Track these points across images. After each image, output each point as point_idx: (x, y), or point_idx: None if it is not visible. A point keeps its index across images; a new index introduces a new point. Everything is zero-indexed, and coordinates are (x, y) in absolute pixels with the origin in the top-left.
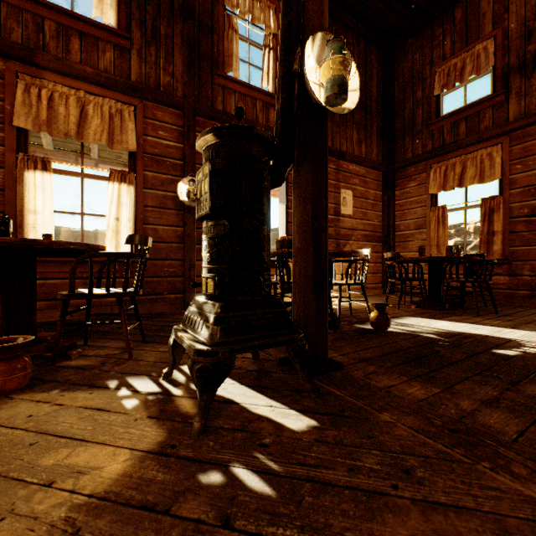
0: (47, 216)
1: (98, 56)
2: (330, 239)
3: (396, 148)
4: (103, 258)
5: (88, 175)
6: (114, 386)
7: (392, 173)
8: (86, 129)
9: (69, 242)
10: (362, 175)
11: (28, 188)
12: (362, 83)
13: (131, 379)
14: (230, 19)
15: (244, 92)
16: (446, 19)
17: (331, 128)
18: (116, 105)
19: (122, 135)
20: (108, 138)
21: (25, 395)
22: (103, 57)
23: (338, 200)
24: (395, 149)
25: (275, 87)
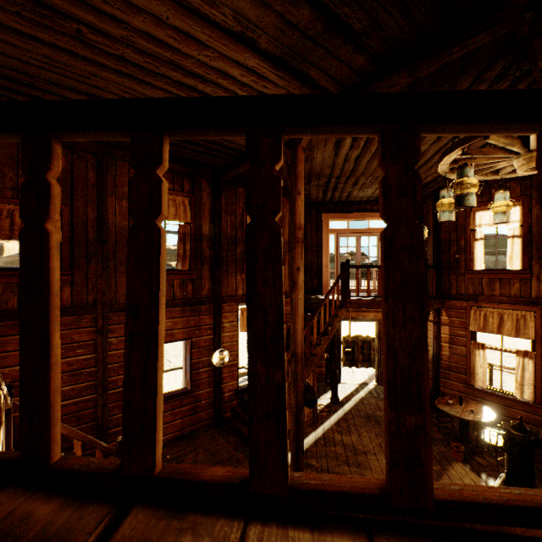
0: (483, 370)
1: (509, 288)
2: None
3: None
4: (512, 398)
5: (504, 350)
6: (483, 478)
7: None
8: (502, 328)
9: (475, 421)
10: None
11: (475, 356)
12: None
13: (489, 480)
14: None
15: None
16: None
17: None
18: (521, 312)
19: (525, 329)
20: (515, 333)
21: (461, 464)
22: (512, 287)
23: None
24: None
25: None
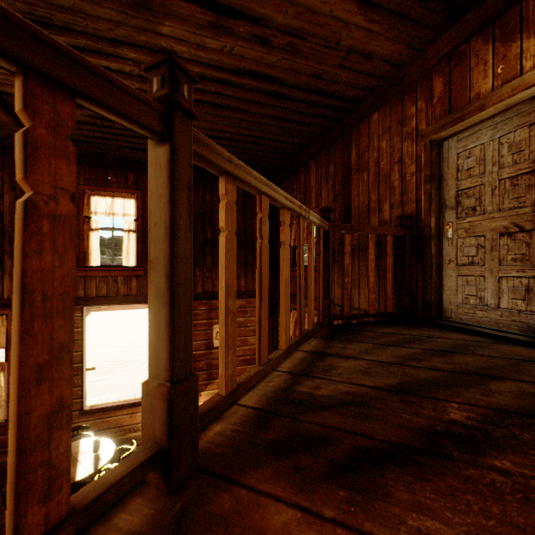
0: None
1: None
2: (200, 371)
3: (278, 277)
4: None
5: None
6: None
7: (275, 300)
8: None
9: None
10: (241, 306)
11: None
12: (241, 224)
13: None
14: (90, 223)
15: (104, 275)
16: (297, 178)
17: (202, 275)
18: None
19: None
20: None
21: None
22: None
23: (211, 335)
24: (278, 278)
25: (138, 260)
